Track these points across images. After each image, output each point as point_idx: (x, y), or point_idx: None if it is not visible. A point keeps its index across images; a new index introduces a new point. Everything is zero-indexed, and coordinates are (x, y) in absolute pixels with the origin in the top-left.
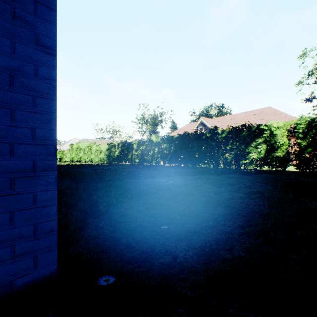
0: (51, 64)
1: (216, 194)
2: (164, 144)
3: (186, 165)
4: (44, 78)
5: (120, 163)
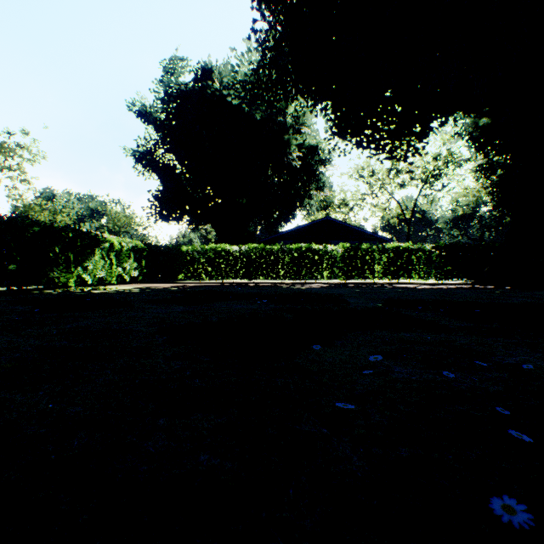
0: None
1: None
2: None
3: None
4: None
5: None
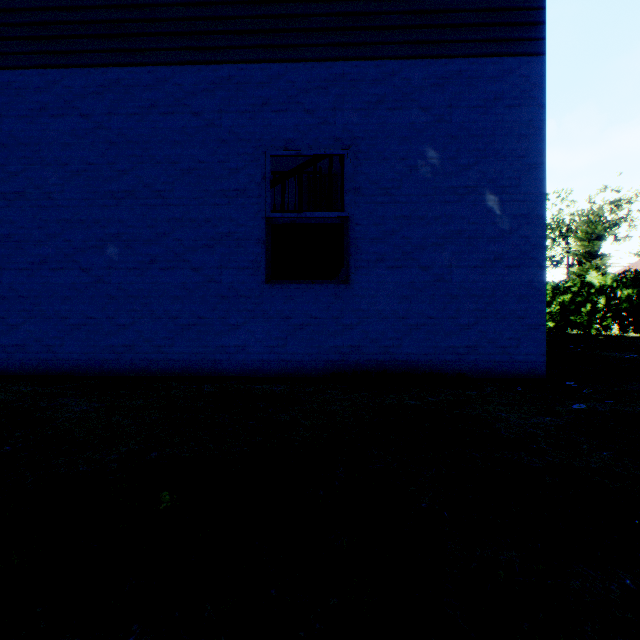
0: (543, 274)
1: None
2: (621, 291)
3: None
4: (540, 282)
5: None
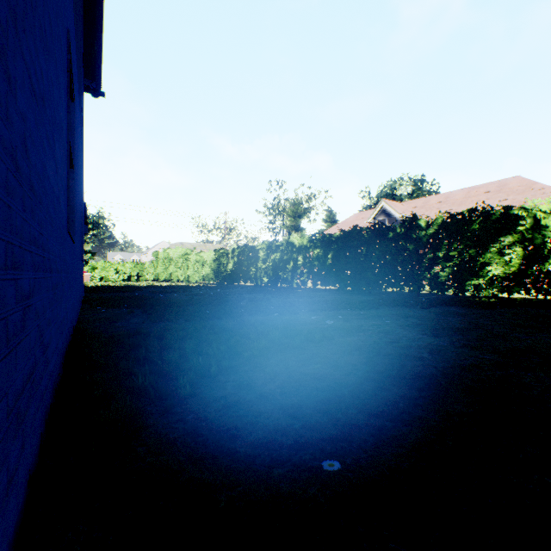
0: None
1: (435, 354)
2: (314, 250)
3: (356, 288)
4: None
5: (236, 284)
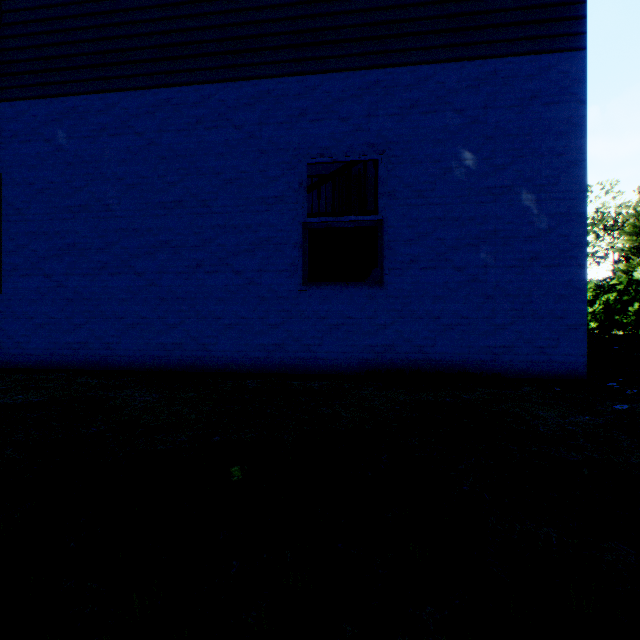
0: (583, 273)
1: None
2: None
3: None
4: (580, 281)
5: None
